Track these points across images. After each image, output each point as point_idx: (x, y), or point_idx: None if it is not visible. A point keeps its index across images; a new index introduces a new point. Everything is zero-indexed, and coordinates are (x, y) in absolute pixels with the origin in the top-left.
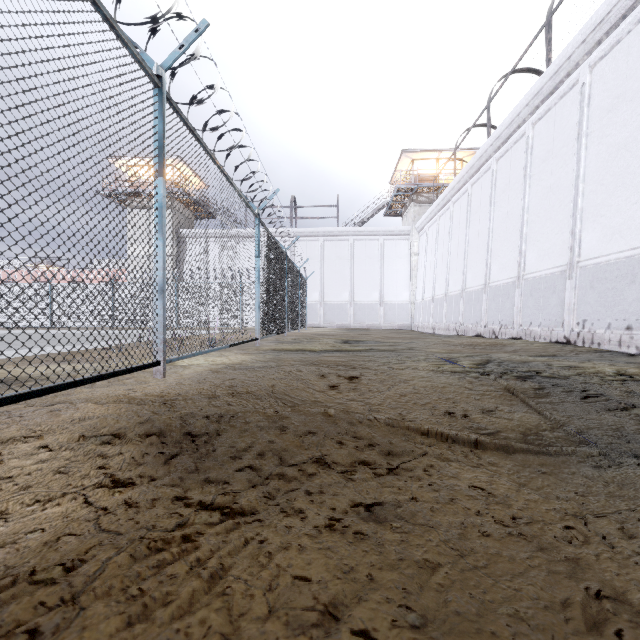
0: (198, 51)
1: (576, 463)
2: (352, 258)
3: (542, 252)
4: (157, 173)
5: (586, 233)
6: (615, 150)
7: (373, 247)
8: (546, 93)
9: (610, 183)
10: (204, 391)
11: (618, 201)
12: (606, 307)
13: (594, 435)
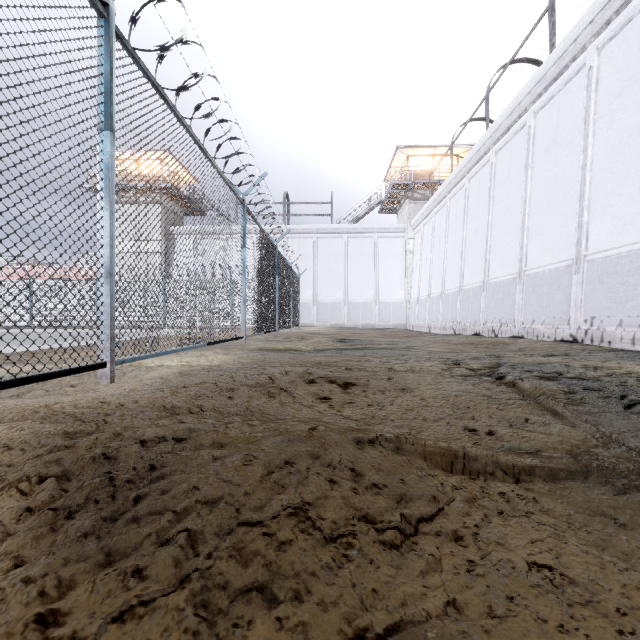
0: None
1: None
2: (346, 256)
3: (545, 246)
4: (102, 126)
5: (594, 225)
6: (626, 135)
7: (367, 245)
8: (549, 79)
9: (621, 171)
10: (156, 401)
11: (630, 190)
12: (617, 303)
13: None
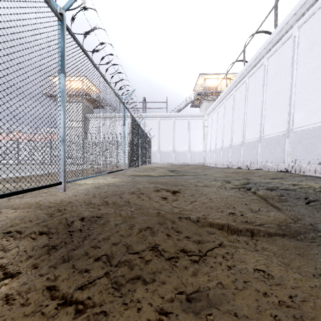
0: (85, 0)
1: (316, 246)
2: (174, 128)
3: (272, 124)
4: (60, 71)
5: (296, 114)
6: (312, 70)
7: (185, 123)
8: (275, 42)
9: (309, 87)
10: (86, 200)
11: (314, 97)
12: (307, 152)
13: (320, 226)
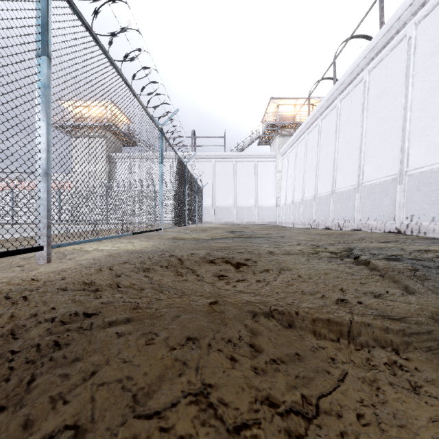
0: None
1: None
2: (235, 174)
3: (377, 165)
4: (40, 52)
5: (413, 149)
6: (437, 85)
7: (250, 166)
8: (380, 47)
9: (433, 110)
10: (81, 278)
11: None
12: (430, 205)
13: None
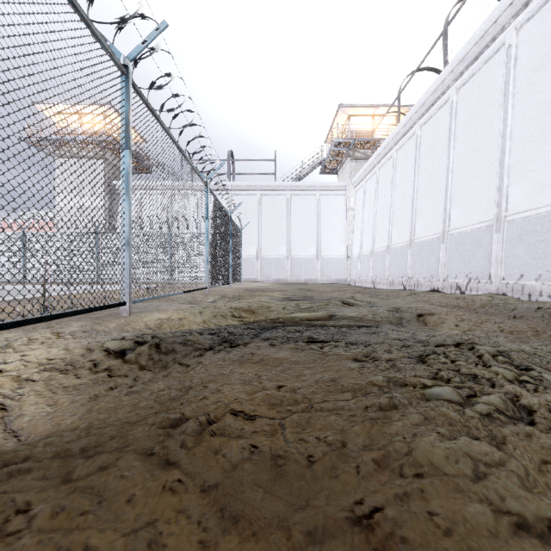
0: None
1: None
2: (289, 212)
3: (539, 184)
4: None
5: None
6: None
7: (310, 202)
8: None
9: None
10: None
11: None
12: None
13: None
